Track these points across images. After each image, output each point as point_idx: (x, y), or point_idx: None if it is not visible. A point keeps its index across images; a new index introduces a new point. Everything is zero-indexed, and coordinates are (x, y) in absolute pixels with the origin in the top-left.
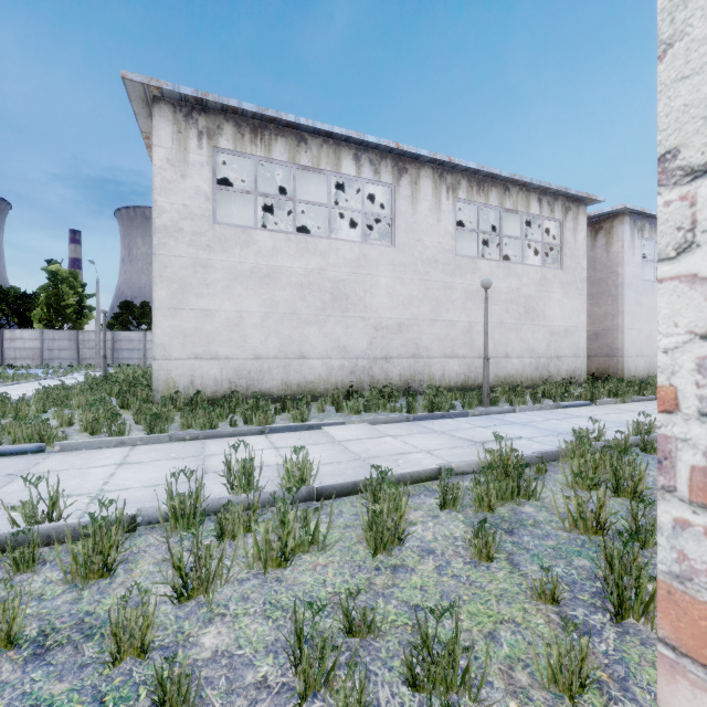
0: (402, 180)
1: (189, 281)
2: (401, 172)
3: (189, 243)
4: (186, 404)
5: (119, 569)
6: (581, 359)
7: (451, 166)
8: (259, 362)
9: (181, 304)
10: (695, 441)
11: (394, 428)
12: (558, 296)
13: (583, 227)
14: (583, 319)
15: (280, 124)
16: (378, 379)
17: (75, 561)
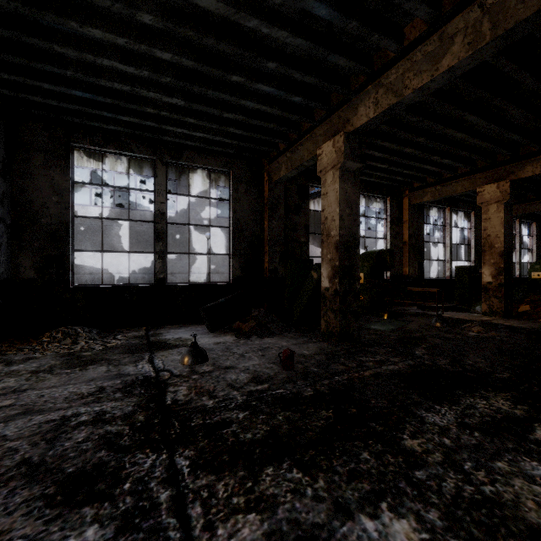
0: (182, 177)
1: None
2: (181, 173)
3: None
4: None
5: None
6: None
7: None
8: (92, 276)
9: None
10: None
11: None
12: None
13: None
14: None
15: None
16: None
17: None
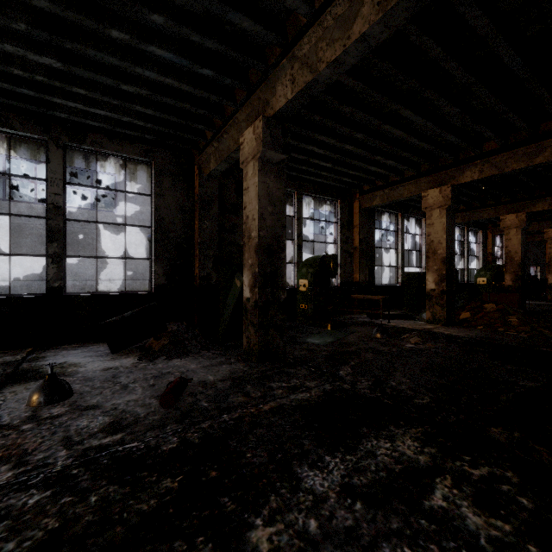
0: (123, 171)
1: None
2: (122, 167)
3: None
4: None
5: None
6: None
7: None
8: (6, 283)
9: None
10: None
11: None
12: None
13: None
14: None
15: None
16: None
17: None
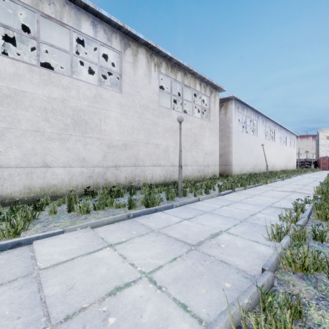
0: (127, 51)
1: None
2: (126, 45)
3: None
4: None
5: None
6: (217, 166)
7: (157, 51)
8: None
9: None
10: None
11: (116, 229)
12: (208, 135)
13: (218, 102)
14: (218, 147)
15: None
16: (110, 181)
17: None
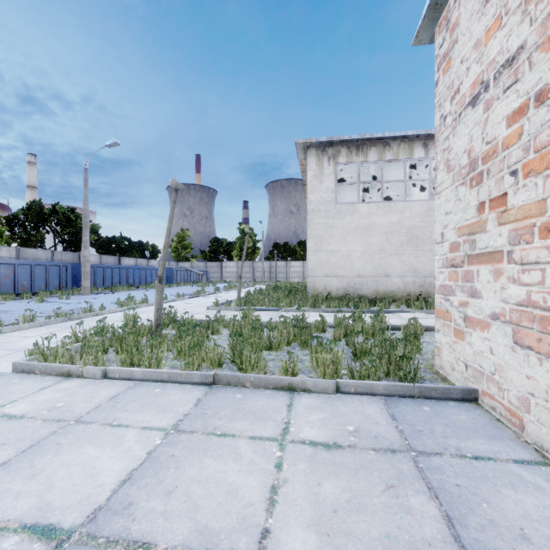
0: None
1: (323, 236)
2: None
3: (323, 216)
4: (323, 299)
5: (325, 333)
6: None
7: None
8: (360, 279)
9: (320, 248)
10: (437, 284)
11: None
12: None
13: None
14: None
15: (372, 140)
16: None
17: (316, 327)
